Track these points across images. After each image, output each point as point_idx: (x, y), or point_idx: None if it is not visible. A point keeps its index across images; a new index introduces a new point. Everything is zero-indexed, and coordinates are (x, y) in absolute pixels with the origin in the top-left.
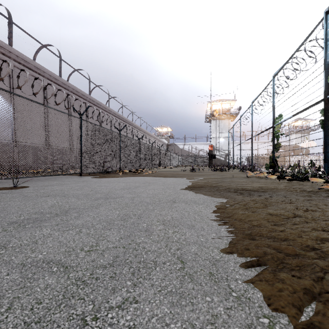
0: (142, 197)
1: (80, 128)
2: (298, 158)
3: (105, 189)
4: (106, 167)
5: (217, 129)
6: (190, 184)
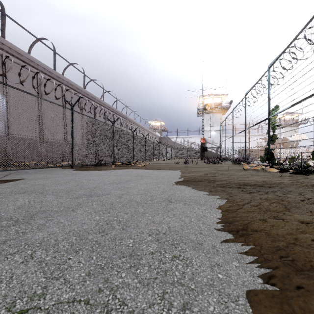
0: (132, 194)
1: (72, 120)
2: (288, 150)
3: (92, 183)
4: (98, 159)
5: (208, 123)
6: (185, 178)
